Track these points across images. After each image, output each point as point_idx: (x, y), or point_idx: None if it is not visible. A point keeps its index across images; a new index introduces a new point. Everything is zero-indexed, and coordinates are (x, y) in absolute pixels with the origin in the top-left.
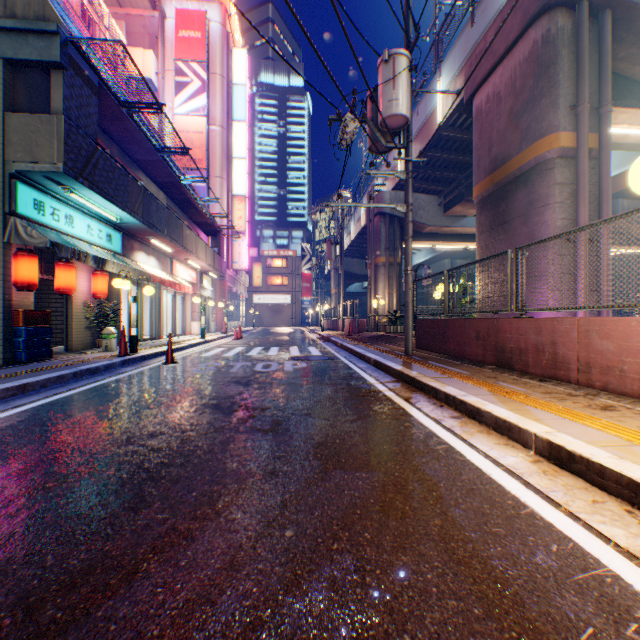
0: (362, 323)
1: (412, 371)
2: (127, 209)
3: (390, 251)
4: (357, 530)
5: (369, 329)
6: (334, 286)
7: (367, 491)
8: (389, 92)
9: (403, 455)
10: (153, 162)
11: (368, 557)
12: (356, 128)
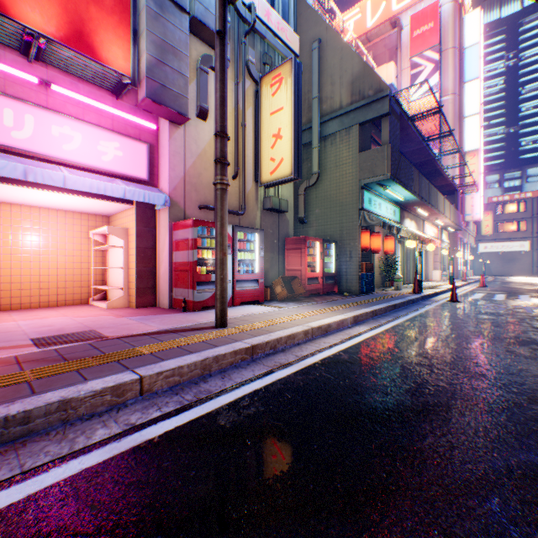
0: None
1: None
2: (410, 191)
3: None
4: None
5: None
6: None
7: None
8: None
9: None
10: (416, 150)
11: None
12: None
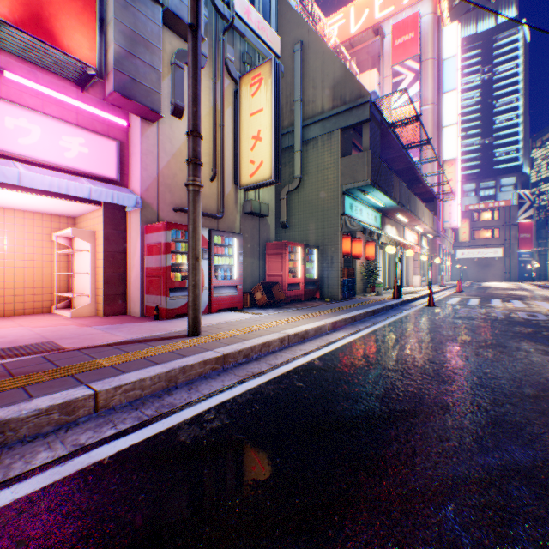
0: None
1: None
2: (391, 197)
3: None
4: None
5: None
6: None
7: None
8: None
9: None
10: (396, 157)
11: None
12: None
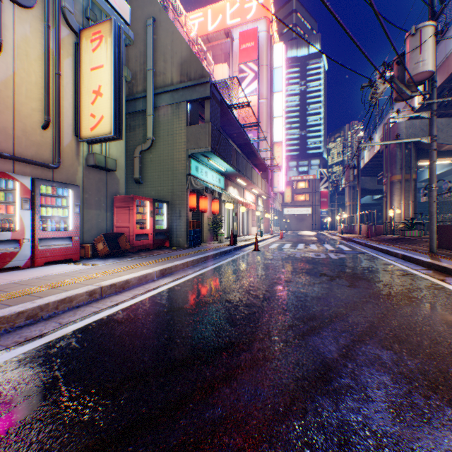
0: (378, 228)
1: (442, 263)
2: (230, 164)
3: (405, 170)
4: (433, 326)
5: (385, 233)
6: (348, 200)
7: (432, 315)
8: (415, 57)
9: (450, 306)
10: (237, 134)
11: (445, 335)
12: (384, 88)
